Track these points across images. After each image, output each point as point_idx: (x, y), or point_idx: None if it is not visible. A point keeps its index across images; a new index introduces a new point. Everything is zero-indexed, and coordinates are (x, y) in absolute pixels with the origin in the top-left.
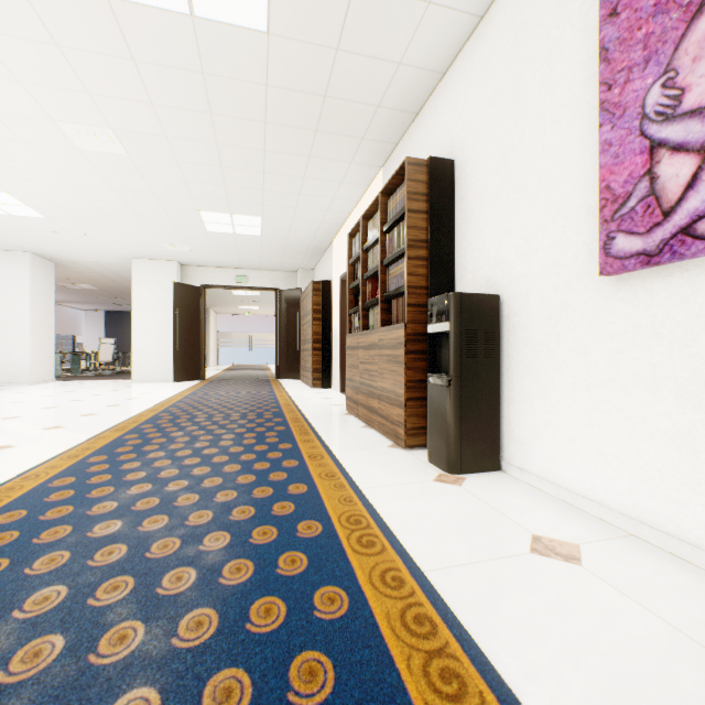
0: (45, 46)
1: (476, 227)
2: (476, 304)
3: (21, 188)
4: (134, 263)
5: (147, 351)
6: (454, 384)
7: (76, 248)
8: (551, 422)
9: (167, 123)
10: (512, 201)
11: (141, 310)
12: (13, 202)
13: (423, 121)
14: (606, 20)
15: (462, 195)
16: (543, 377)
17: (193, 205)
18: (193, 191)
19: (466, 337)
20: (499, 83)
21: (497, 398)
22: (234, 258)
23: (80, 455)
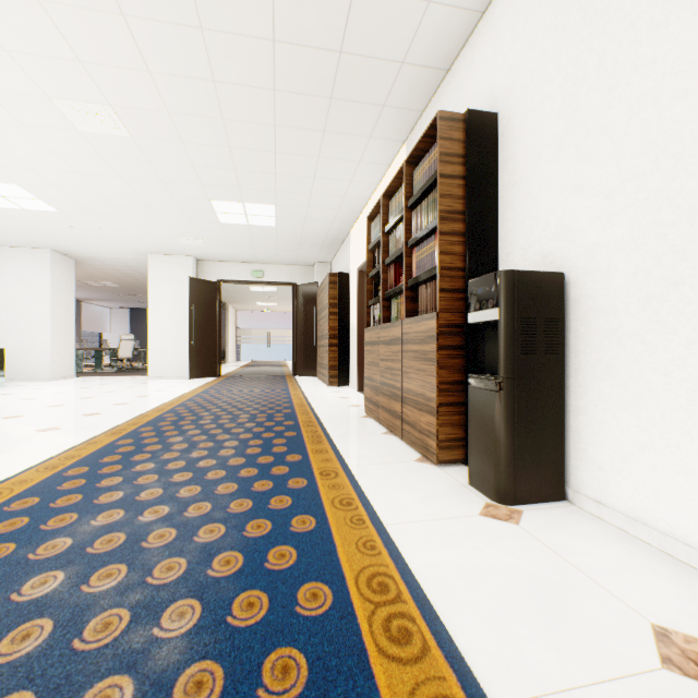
0: (25, 2)
1: (528, 191)
2: (534, 285)
3: (30, 180)
4: (151, 259)
5: (163, 348)
6: (505, 389)
7: (93, 244)
8: (650, 443)
9: (168, 96)
10: (584, 148)
11: (157, 305)
12: (25, 195)
13: (455, 77)
14: None
15: (507, 155)
16: (636, 380)
17: (203, 193)
18: (202, 177)
19: (521, 328)
20: None
21: (561, 406)
22: (249, 252)
23: (60, 466)
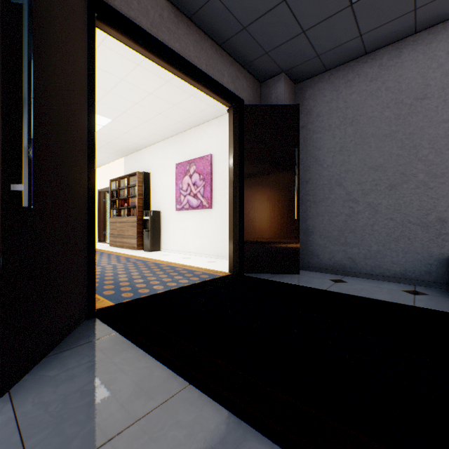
0: None
1: (156, 193)
2: (155, 213)
3: None
4: None
5: None
6: (150, 231)
7: None
8: (170, 238)
9: None
10: (163, 190)
11: None
12: None
13: (141, 154)
14: (176, 168)
15: (152, 183)
16: (168, 229)
17: None
18: None
19: (153, 220)
20: (161, 162)
21: (160, 234)
22: None
23: None
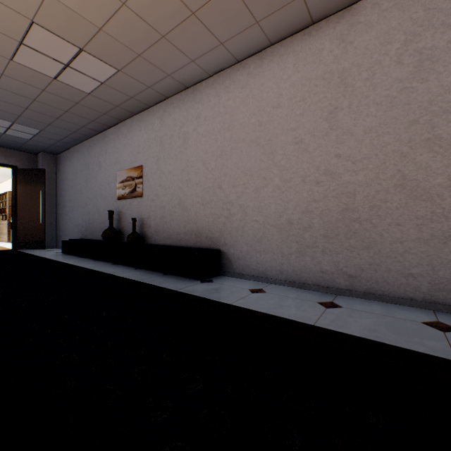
0: None
1: None
2: None
3: None
4: None
5: None
6: None
7: None
8: None
9: None
10: None
11: None
12: None
13: None
14: None
15: None
16: None
17: None
18: None
19: None
20: None
21: None
22: None
23: None
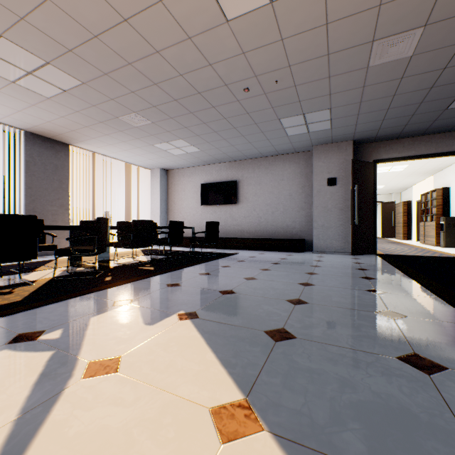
0: None
1: (453, 202)
2: (449, 219)
3: None
4: None
5: None
6: (444, 232)
7: None
8: None
9: None
10: None
11: None
12: None
13: (443, 172)
14: None
15: (451, 195)
16: None
17: None
18: None
19: (447, 224)
20: None
21: None
22: None
23: None
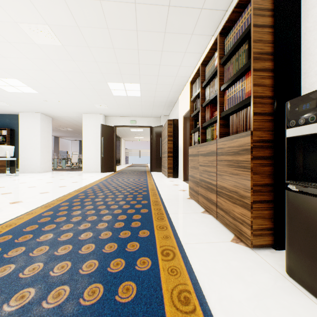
0: None
1: None
2: None
3: (21, 76)
4: (84, 116)
5: (89, 158)
6: None
7: (57, 109)
8: None
9: (76, 15)
10: None
11: (86, 138)
12: (21, 84)
13: None
14: None
15: (311, 2)
16: None
17: (103, 79)
18: (101, 68)
19: None
20: None
21: None
22: (128, 111)
23: None
